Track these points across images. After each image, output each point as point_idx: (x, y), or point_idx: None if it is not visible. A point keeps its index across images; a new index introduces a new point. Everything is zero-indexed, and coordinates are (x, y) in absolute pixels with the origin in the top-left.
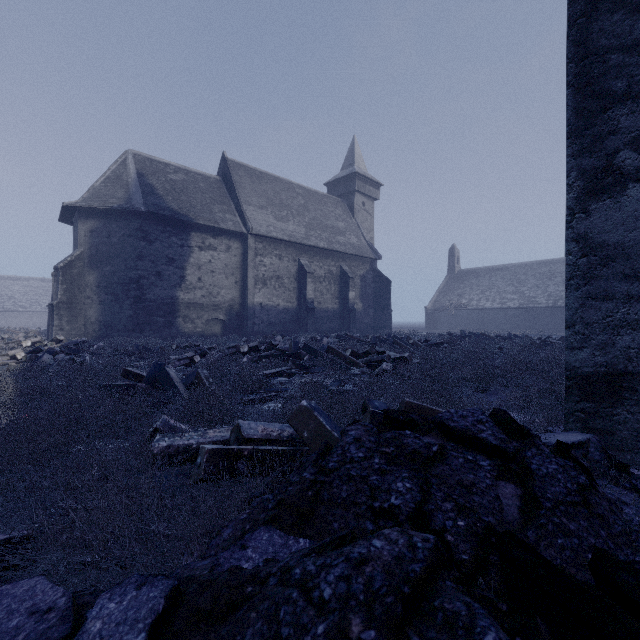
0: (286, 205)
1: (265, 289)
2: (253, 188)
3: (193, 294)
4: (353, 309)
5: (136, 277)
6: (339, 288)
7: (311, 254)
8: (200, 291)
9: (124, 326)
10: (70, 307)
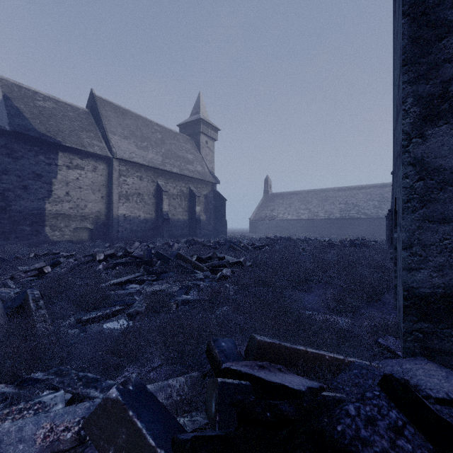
0: (146, 138)
1: (128, 203)
2: (118, 121)
3: (61, 206)
4: (199, 219)
5: (0, 190)
6: (188, 204)
7: (166, 177)
8: (68, 204)
9: None
10: None
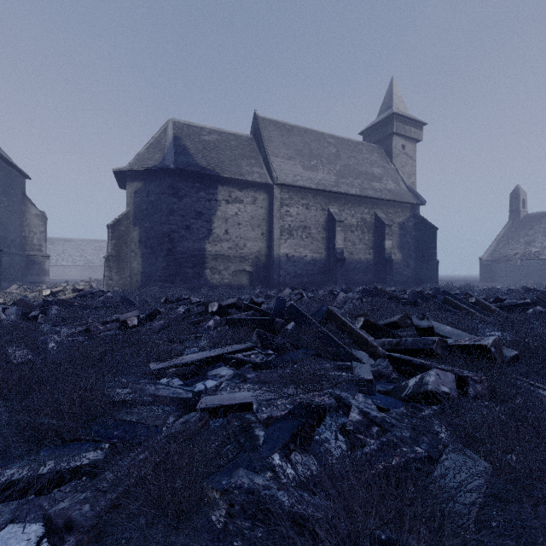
0: (316, 155)
1: (291, 240)
2: (282, 141)
3: (220, 246)
4: (390, 259)
5: (168, 231)
6: (374, 237)
7: (341, 202)
8: (227, 243)
9: (159, 277)
10: (118, 260)
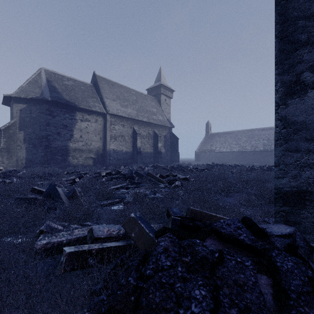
0: (126, 99)
1: (116, 142)
2: (109, 90)
3: (77, 144)
4: (160, 152)
5: (46, 135)
6: (153, 141)
7: (139, 124)
8: (81, 142)
9: (39, 161)
10: (8, 151)
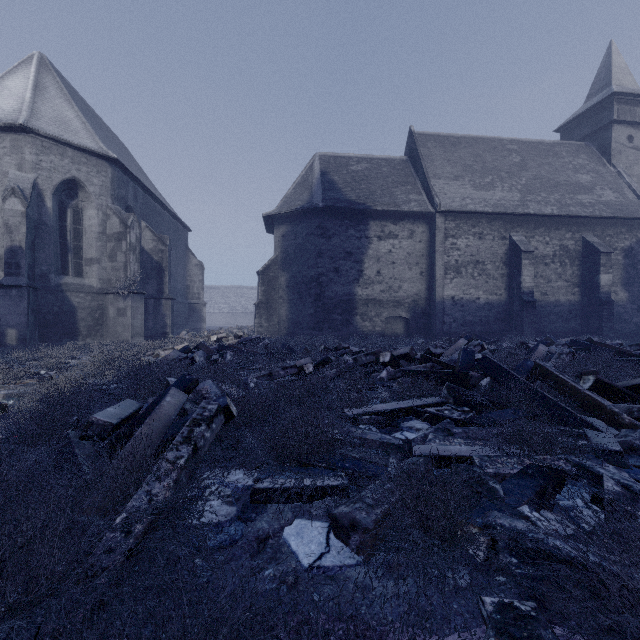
0: (491, 169)
1: (458, 279)
2: (445, 158)
3: (371, 289)
4: (608, 301)
5: (316, 275)
6: (580, 271)
7: (529, 226)
8: (379, 286)
9: (307, 324)
10: (267, 306)
